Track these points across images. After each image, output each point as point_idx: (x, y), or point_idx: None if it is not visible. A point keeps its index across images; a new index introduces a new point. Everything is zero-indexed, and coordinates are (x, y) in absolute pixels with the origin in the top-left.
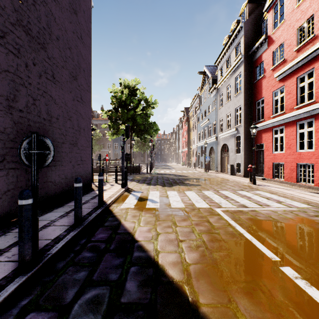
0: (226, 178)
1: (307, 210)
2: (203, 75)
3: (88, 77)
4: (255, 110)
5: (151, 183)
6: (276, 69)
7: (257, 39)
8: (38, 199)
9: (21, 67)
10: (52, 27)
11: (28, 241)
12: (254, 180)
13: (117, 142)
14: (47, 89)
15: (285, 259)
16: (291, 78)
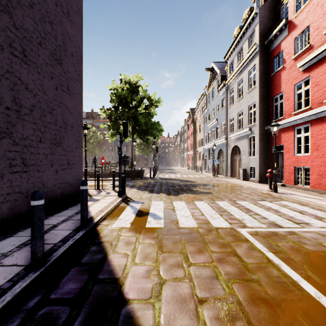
0: (239, 184)
1: None
2: (211, 72)
3: (79, 63)
4: (273, 107)
5: (154, 190)
6: (299, 57)
7: (276, 25)
8: None
9: None
10: None
11: None
12: (276, 187)
13: None
14: (13, 69)
15: None
16: (320, 66)
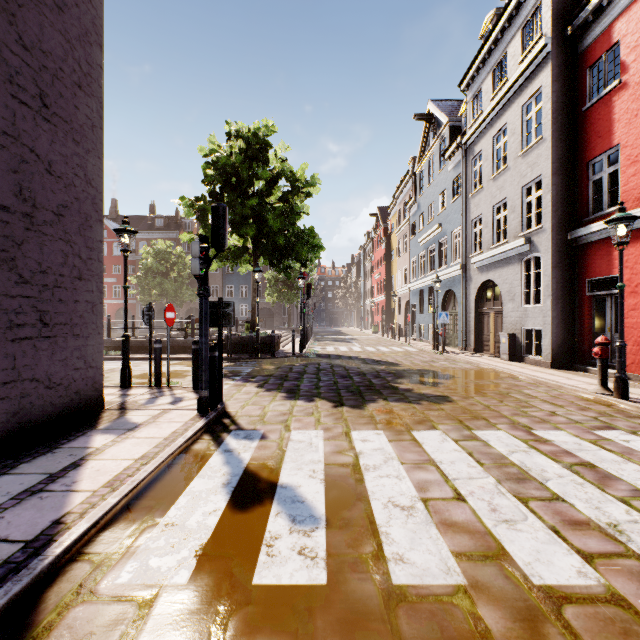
0: (505, 372)
1: None
2: (426, 123)
3: (87, 42)
4: (587, 186)
5: (301, 391)
6: None
7: None
8: None
9: None
10: None
11: None
12: (625, 386)
13: (233, 283)
14: None
15: None
16: None
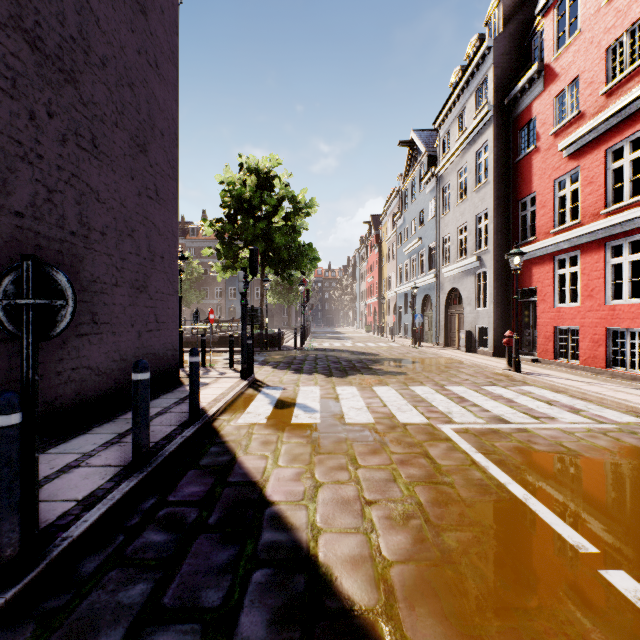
0: (457, 359)
1: (637, 428)
2: (409, 149)
3: (172, 147)
4: (518, 219)
5: (304, 370)
6: (562, 132)
7: (523, 72)
8: (36, 412)
9: (19, 118)
10: (91, 38)
11: (9, 513)
12: (518, 364)
13: (236, 286)
14: (80, 170)
15: (610, 551)
16: (595, 150)
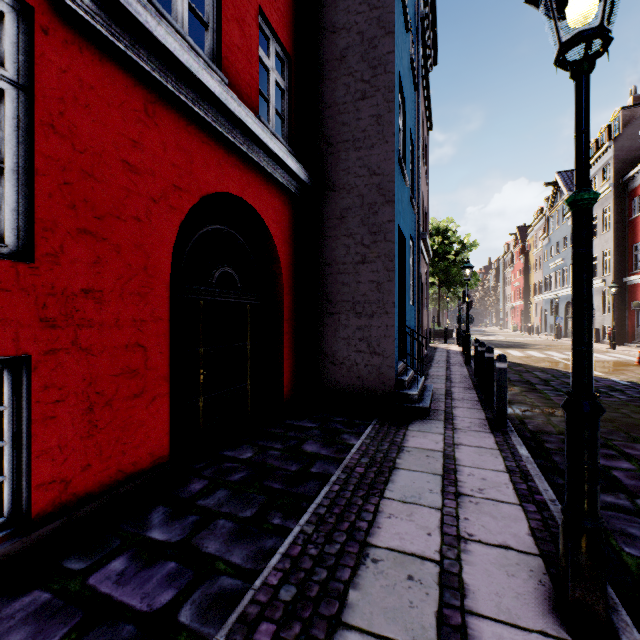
0: None
1: (634, 360)
2: (554, 186)
3: None
4: (632, 257)
5: None
6: None
7: (630, 169)
8: None
9: None
10: None
11: None
12: (614, 345)
13: None
14: None
15: None
16: None
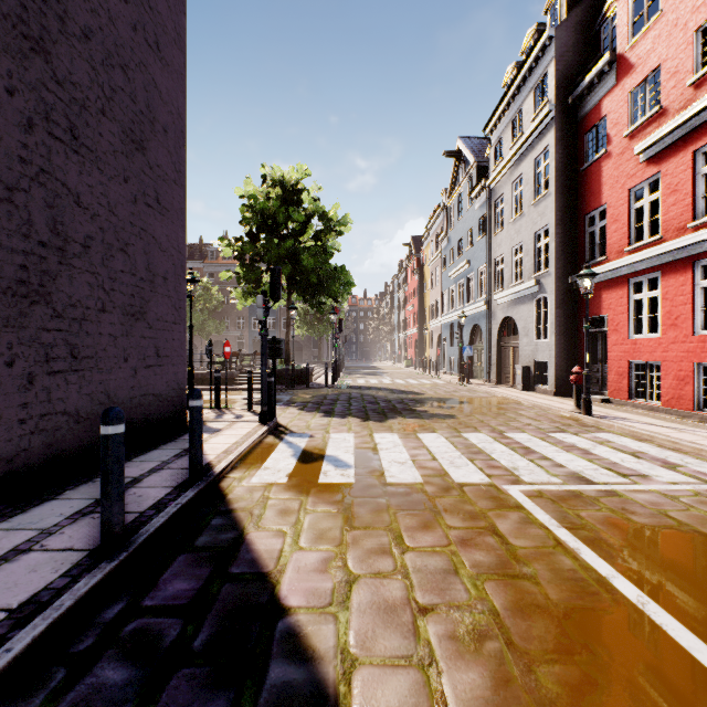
0: (513, 399)
1: None
2: (456, 159)
3: (178, 147)
4: (585, 237)
5: (335, 412)
6: (638, 133)
7: (591, 64)
8: None
9: None
10: (69, 2)
11: None
12: (589, 405)
13: None
14: (53, 164)
15: None
16: (680, 152)
